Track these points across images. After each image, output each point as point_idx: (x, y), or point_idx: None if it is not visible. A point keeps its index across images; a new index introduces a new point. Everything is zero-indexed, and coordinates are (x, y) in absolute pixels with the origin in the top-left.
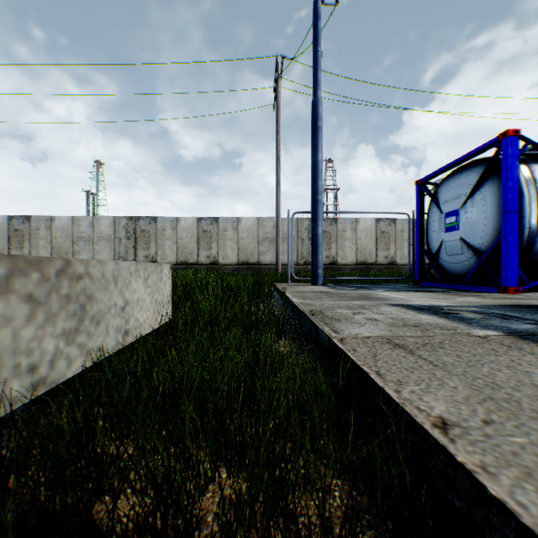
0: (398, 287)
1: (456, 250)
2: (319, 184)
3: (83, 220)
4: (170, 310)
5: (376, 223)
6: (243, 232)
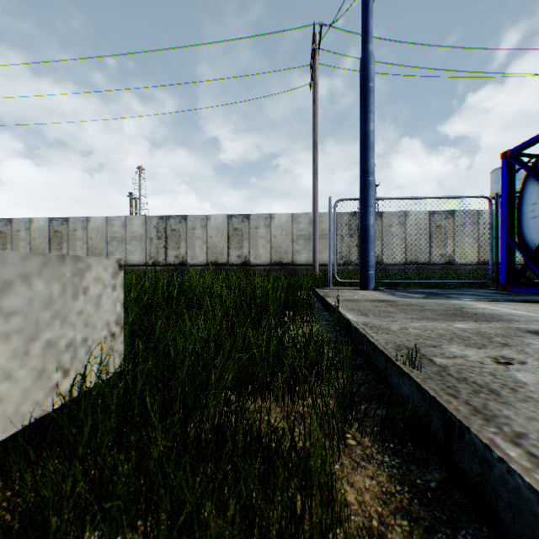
0: (483, 293)
1: None
2: (370, 162)
3: (116, 220)
4: (118, 352)
5: (429, 216)
6: (276, 229)
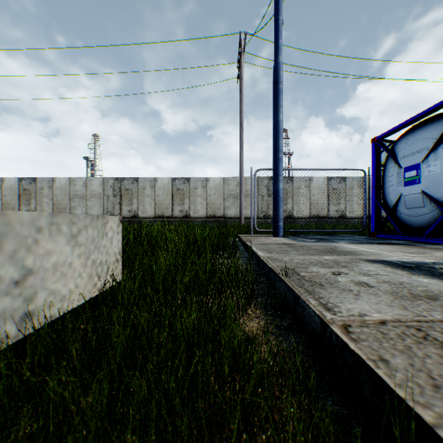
0: (357, 238)
1: (417, 203)
2: (280, 143)
3: (78, 181)
4: (119, 270)
5: (327, 181)
6: (211, 190)
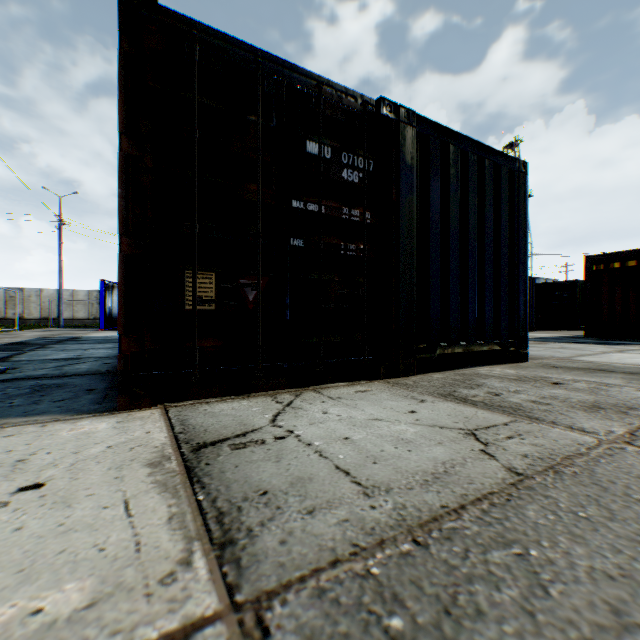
0: (92, 328)
1: None
2: (62, 291)
3: None
4: None
5: None
6: (46, 298)
